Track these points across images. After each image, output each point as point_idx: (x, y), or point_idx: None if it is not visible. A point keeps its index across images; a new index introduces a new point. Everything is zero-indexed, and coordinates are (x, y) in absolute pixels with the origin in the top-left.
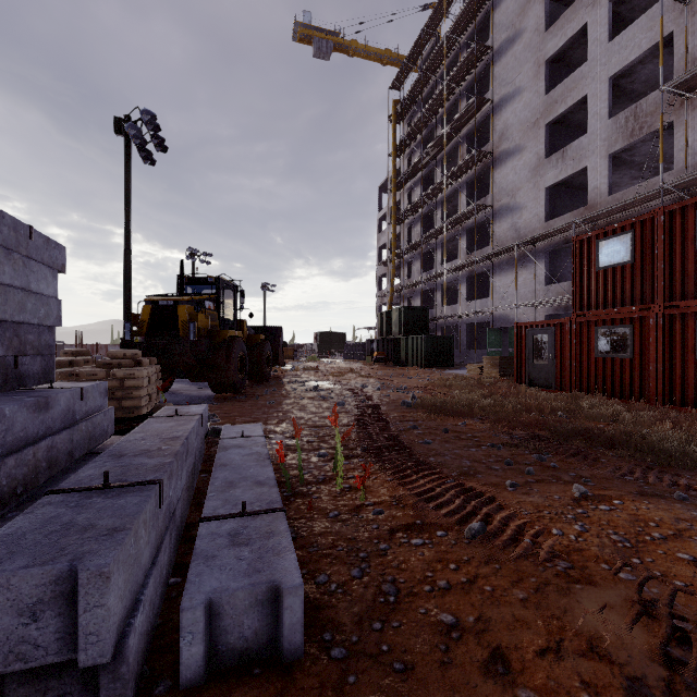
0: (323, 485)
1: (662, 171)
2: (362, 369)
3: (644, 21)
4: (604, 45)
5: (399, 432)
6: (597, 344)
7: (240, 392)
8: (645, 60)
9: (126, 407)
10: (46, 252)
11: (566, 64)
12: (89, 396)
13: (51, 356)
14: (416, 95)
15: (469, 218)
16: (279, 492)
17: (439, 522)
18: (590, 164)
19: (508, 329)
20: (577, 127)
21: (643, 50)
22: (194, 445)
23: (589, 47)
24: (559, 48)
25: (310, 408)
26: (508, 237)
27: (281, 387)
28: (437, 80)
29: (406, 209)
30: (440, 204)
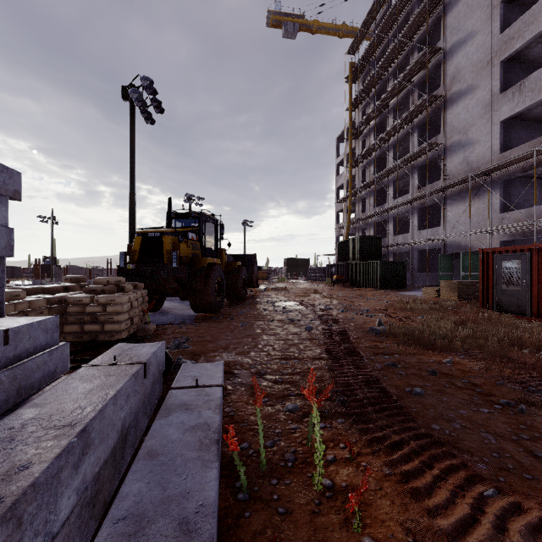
0: (294, 477)
1: None
2: (323, 290)
3: None
4: None
5: (377, 372)
6: None
7: (217, 312)
8: None
9: (108, 331)
10: None
11: (521, 3)
12: (23, 337)
13: None
14: (370, 56)
15: (420, 156)
16: None
17: None
18: None
19: (458, 255)
20: (533, 62)
21: None
22: (117, 419)
23: None
24: None
25: (279, 333)
26: (459, 171)
27: (254, 307)
28: (389, 40)
29: (361, 154)
30: (392, 147)
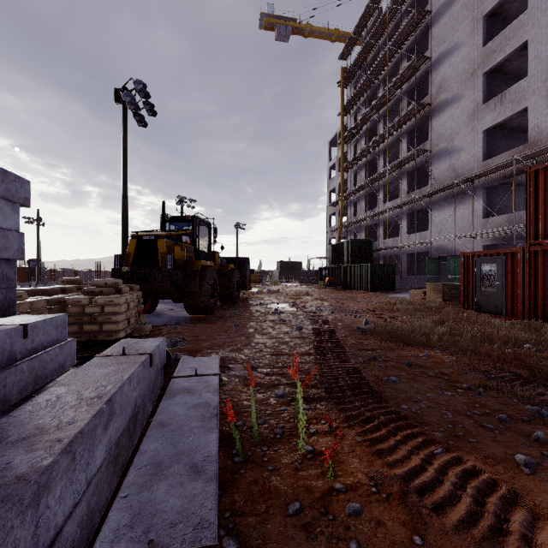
0: (281, 445)
1: None
2: (315, 292)
3: None
4: None
5: (359, 365)
6: None
7: (211, 314)
8: None
9: (106, 331)
10: (2, 184)
11: (503, 18)
12: (39, 332)
13: (11, 289)
14: (361, 62)
15: (409, 162)
16: (216, 496)
17: (448, 542)
18: (530, 105)
19: (445, 258)
20: (514, 74)
21: None
22: (131, 397)
23: None
24: (497, 2)
25: (271, 332)
26: (446, 177)
27: (247, 309)
28: (379, 47)
29: (353, 158)
30: (382, 152)
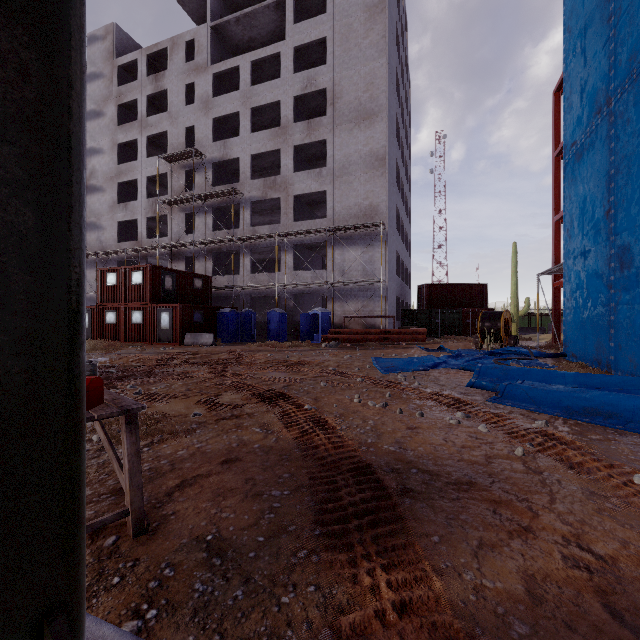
0: None
1: (158, 238)
2: None
3: (159, 159)
4: (145, 158)
5: None
6: (106, 318)
7: None
8: (164, 175)
9: None
10: None
11: (133, 149)
12: None
13: None
14: None
15: None
16: None
17: None
18: (139, 219)
19: None
20: None
21: (159, 173)
22: None
23: (138, 153)
24: (124, 142)
25: None
26: (96, 245)
27: None
28: None
29: None
30: None
